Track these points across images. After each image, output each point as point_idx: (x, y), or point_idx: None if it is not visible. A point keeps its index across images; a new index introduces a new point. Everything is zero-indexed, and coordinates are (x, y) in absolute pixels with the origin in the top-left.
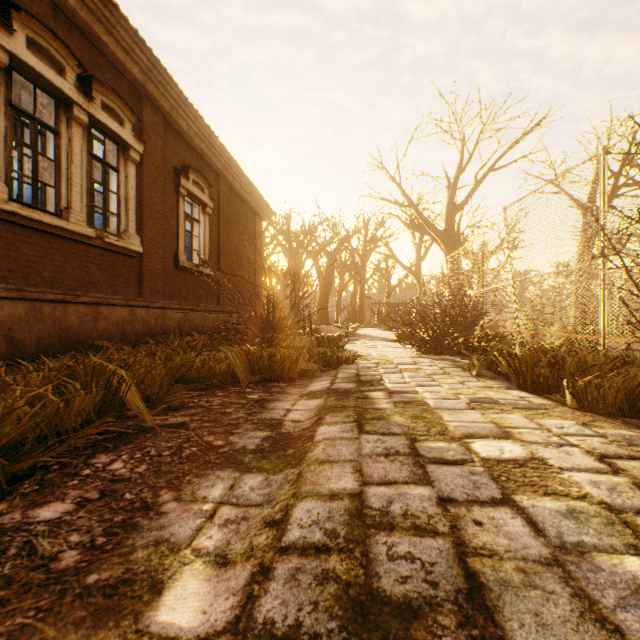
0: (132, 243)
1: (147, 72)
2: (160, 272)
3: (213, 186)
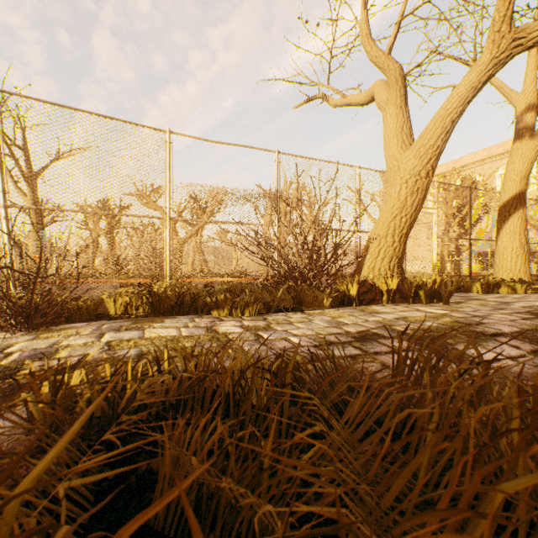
0: None
1: None
2: None
3: None
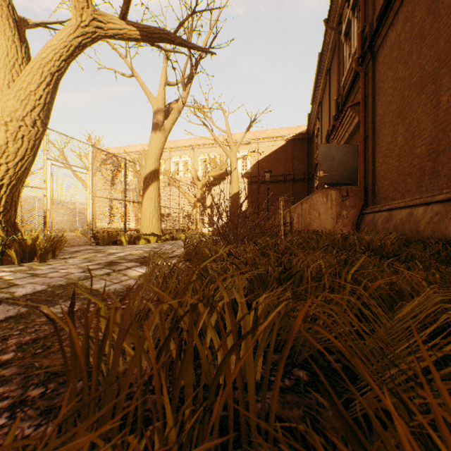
0: None
1: None
2: None
3: None
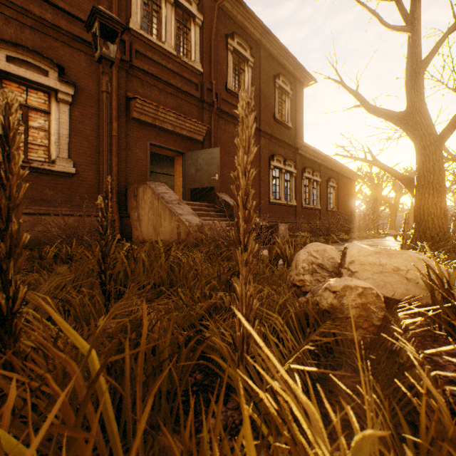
0: (319, 207)
1: (323, 160)
2: (323, 213)
3: (336, 178)
